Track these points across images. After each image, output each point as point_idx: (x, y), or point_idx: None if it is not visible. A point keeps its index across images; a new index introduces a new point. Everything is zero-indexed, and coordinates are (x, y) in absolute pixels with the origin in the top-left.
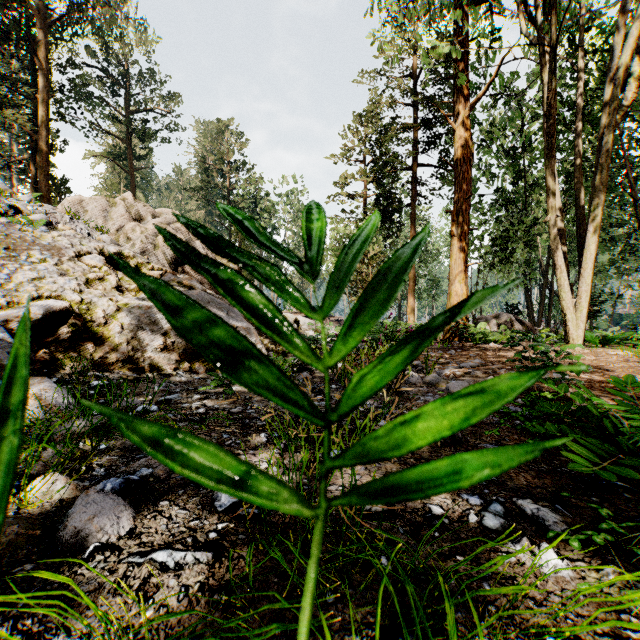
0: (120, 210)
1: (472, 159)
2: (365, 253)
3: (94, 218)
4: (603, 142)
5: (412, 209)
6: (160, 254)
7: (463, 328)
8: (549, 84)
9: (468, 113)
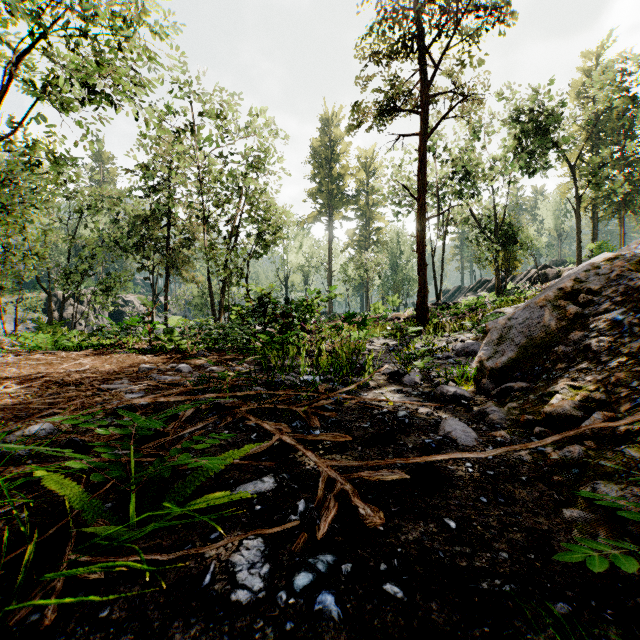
0: None
1: None
2: None
3: None
4: None
5: None
6: None
7: None
8: None
9: None
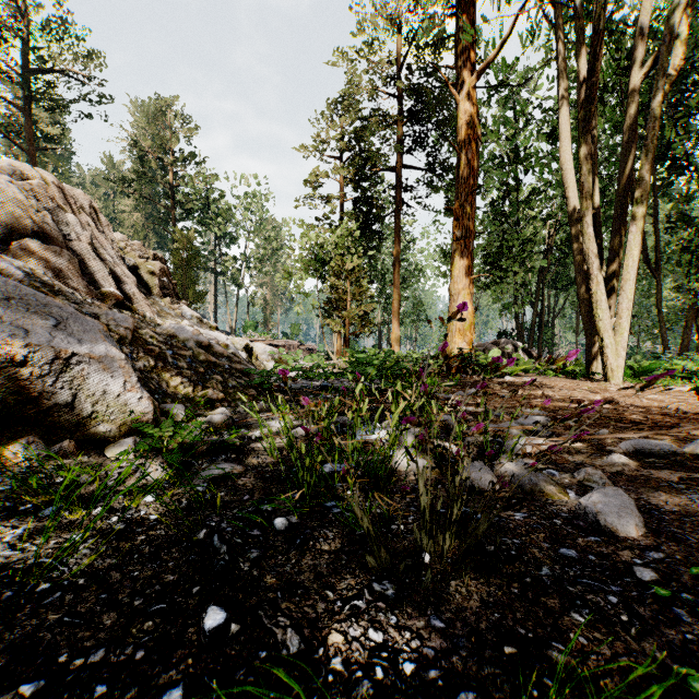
0: None
1: (479, 142)
2: (342, 265)
3: None
4: (649, 117)
5: (397, 217)
6: None
7: (470, 357)
8: (595, 24)
9: (474, 83)
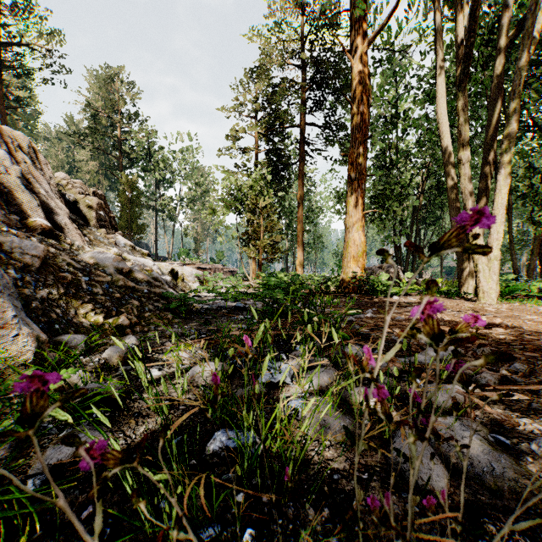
0: None
1: (370, 99)
2: (256, 203)
3: None
4: (517, 75)
5: (301, 165)
6: None
7: (362, 280)
8: None
9: (366, 49)
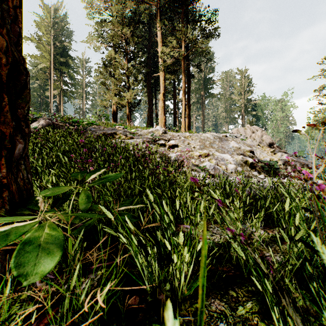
0: (248, 130)
1: None
2: None
3: (243, 134)
4: None
5: None
6: (264, 143)
7: None
8: None
9: None
